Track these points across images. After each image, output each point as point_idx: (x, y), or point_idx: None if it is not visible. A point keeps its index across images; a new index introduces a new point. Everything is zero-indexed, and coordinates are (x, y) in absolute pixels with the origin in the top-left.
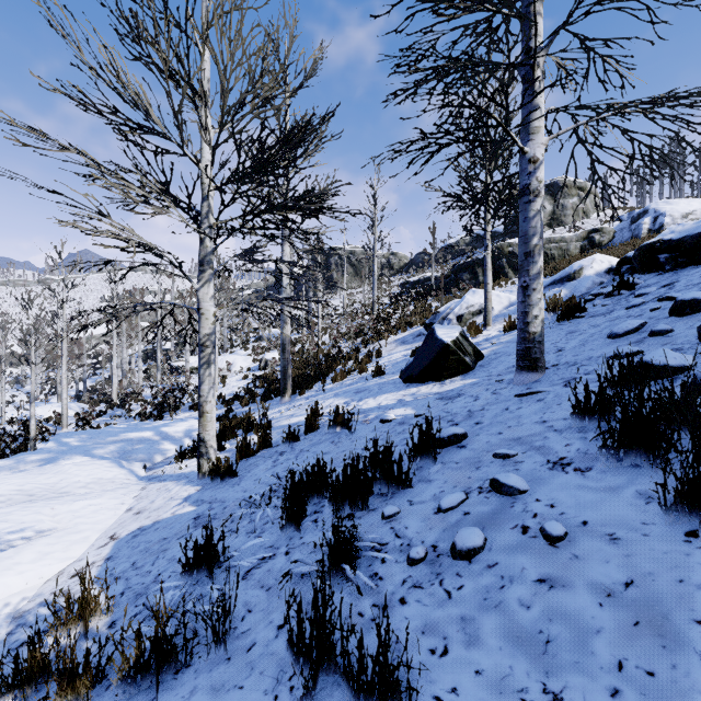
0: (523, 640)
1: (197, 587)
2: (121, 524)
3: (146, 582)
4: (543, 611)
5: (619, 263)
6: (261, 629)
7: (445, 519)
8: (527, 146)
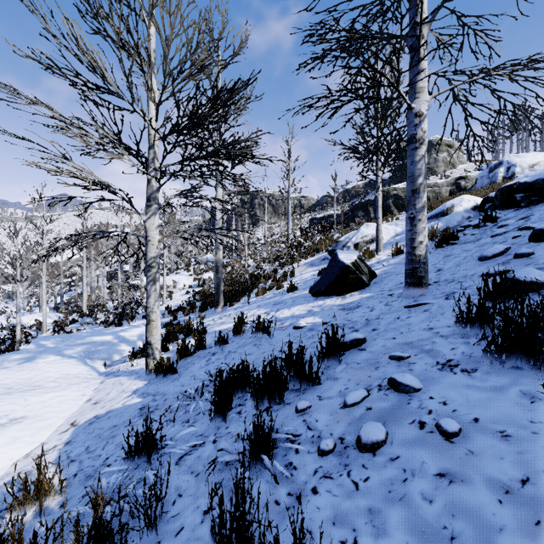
0: (428, 535)
1: (136, 473)
2: (81, 412)
3: (96, 465)
4: (445, 506)
5: (483, 202)
6: (189, 513)
7: (350, 414)
8: (414, 103)
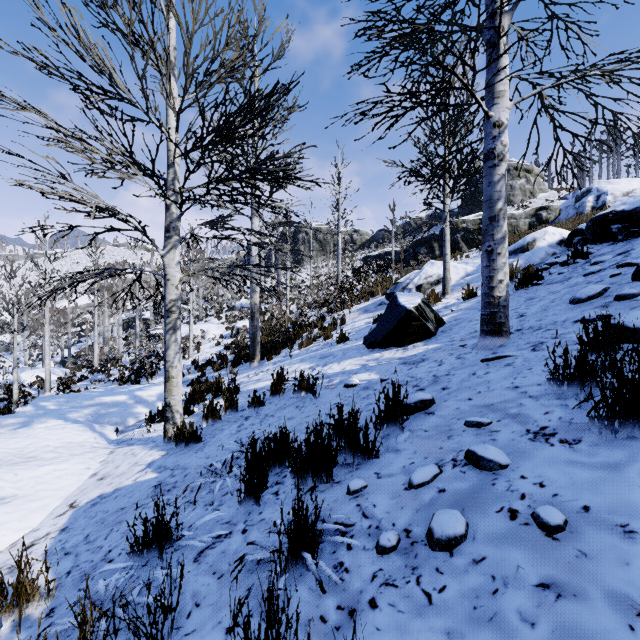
0: None
1: (142, 573)
2: (83, 490)
3: (95, 559)
4: (554, 632)
5: (570, 235)
6: (207, 631)
7: (417, 497)
8: (492, 110)
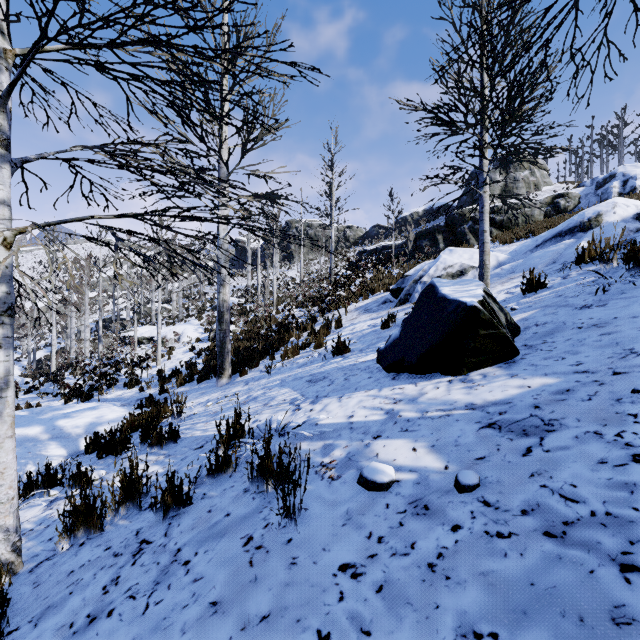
0: None
1: None
2: None
3: None
4: None
5: None
6: None
7: None
8: None
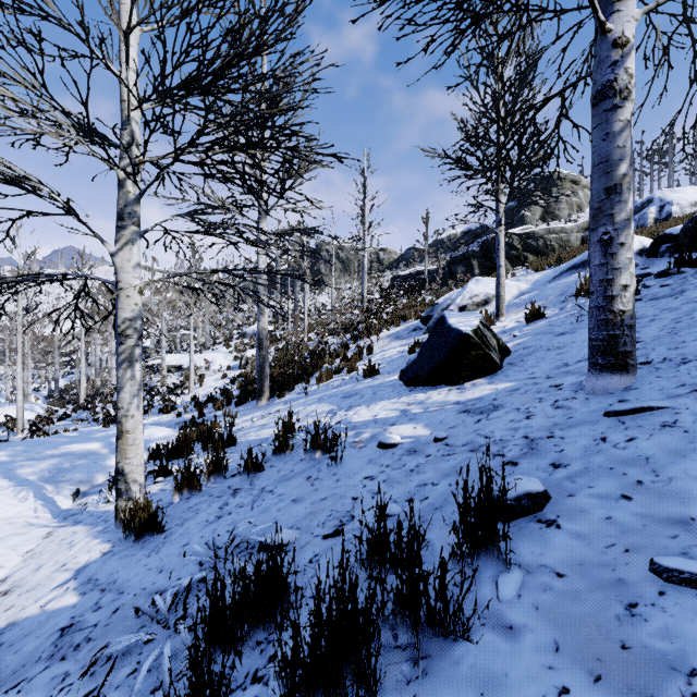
0: None
1: None
2: None
3: None
4: None
5: (656, 242)
6: None
7: None
8: (609, 21)
